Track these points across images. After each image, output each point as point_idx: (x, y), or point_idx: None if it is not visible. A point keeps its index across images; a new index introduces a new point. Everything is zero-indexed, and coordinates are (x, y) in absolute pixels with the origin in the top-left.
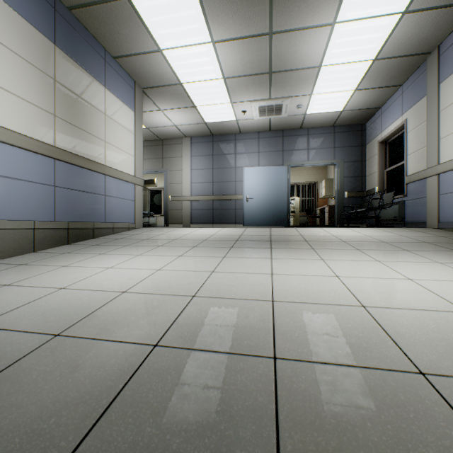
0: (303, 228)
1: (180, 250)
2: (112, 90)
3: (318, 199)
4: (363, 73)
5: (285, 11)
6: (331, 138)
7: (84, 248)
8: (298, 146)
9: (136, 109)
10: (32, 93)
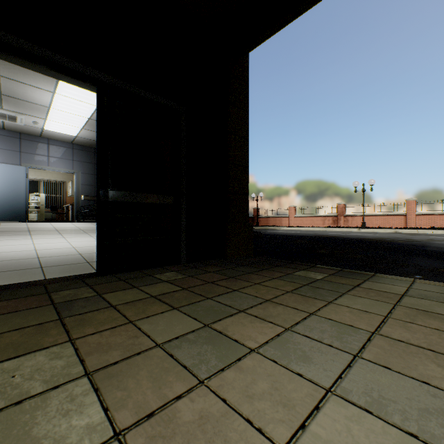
0: (34, 223)
1: None
2: None
3: (68, 197)
4: (85, 122)
5: (12, 71)
6: (71, 152)
7: None
8: (38, 152)
9: None
10: None
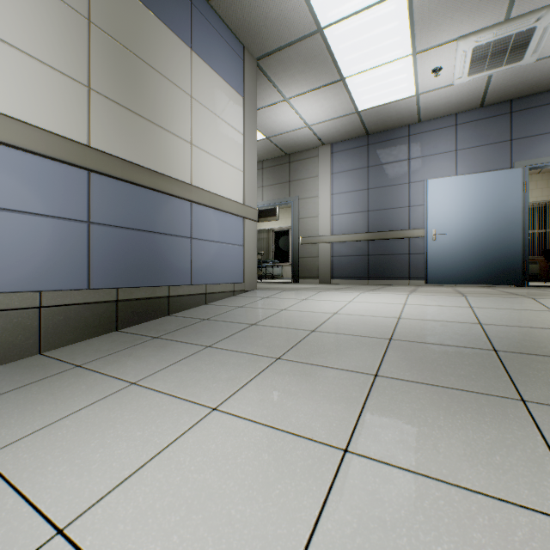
0: None
1: (334, 392)
2: (203, 57)
3: None
4: None
5: None
6: None
7: (127, 347)
8: (548, 126)
9: (245, 92)
10: (38, 38)
